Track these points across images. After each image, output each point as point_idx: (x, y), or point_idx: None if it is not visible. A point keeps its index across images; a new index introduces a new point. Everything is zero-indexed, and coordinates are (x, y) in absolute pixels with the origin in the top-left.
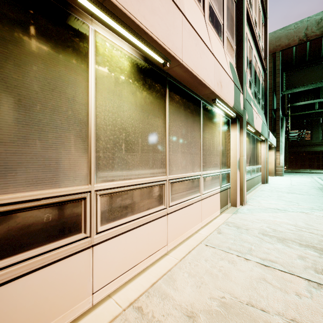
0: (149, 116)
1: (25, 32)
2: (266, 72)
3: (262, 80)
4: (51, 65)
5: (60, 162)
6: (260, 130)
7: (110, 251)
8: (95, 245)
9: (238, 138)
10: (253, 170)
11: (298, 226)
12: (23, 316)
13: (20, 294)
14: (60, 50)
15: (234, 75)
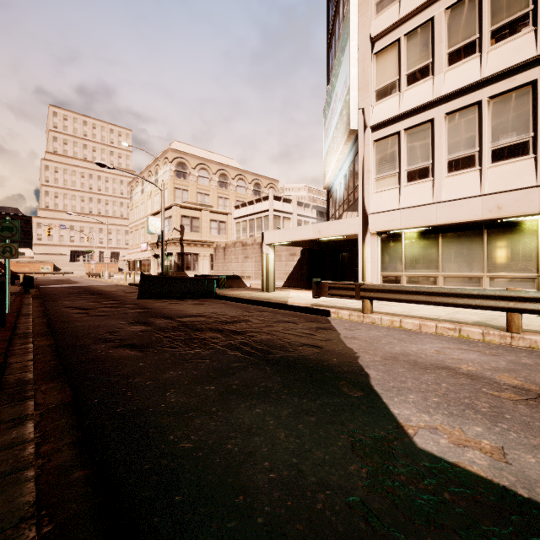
0: (427, 249)
1: (390, 243)
2: None
3: None
4: (394, 247)
5: (396, 267)
6: None
7: None
8: None
9: None
10: None
11: None
12: None
13: None
14: (396, 242)
15: None
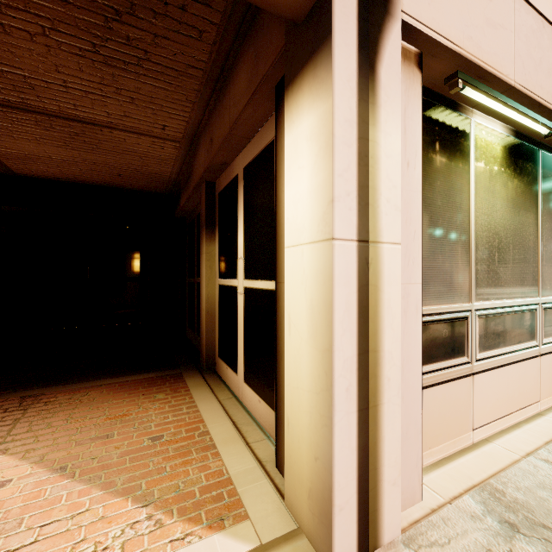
0: (520, 212)
1: (434, 150)
2: None
3: None
4: (447, 176)
5: (452, 277)
6: None
7: (485, 386)
8: (474, 374)
9: None
10: None
11: None
12: (433, 424)
13: (431, 403)
14: (452, 157)
15: None
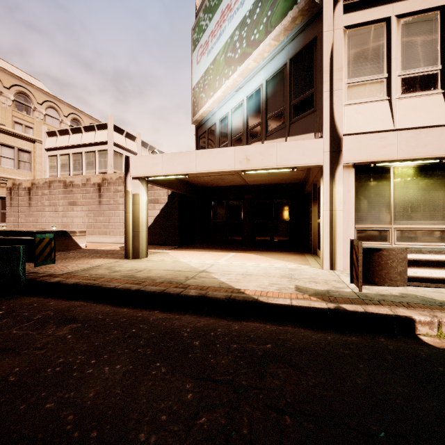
0: (430, 192)
1: (370, 181)
2: None
3: None
4: (377, 187)
5: (379, 217)
6: None
7: None
8: None
9: None
10: None
11: None
12: None
13: None
14: (379, 181)
15: None
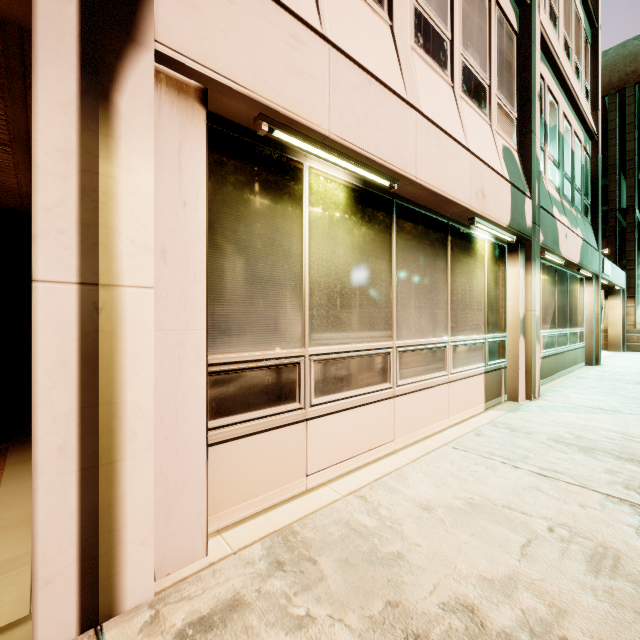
0: (369, 259)
1: (252, 191)
2: (596, 138)
3: (586, 156)
4: (271, 218)
5: (278, 322)
6: (576, 260)
7: (324, 431)
8: (309, 419)
9: (523, 278)
10: (561, 337)
11: (627, 434)
12: (250, 475)
13: (248, 453)
14: (278, 200)
15: (513, 168)
